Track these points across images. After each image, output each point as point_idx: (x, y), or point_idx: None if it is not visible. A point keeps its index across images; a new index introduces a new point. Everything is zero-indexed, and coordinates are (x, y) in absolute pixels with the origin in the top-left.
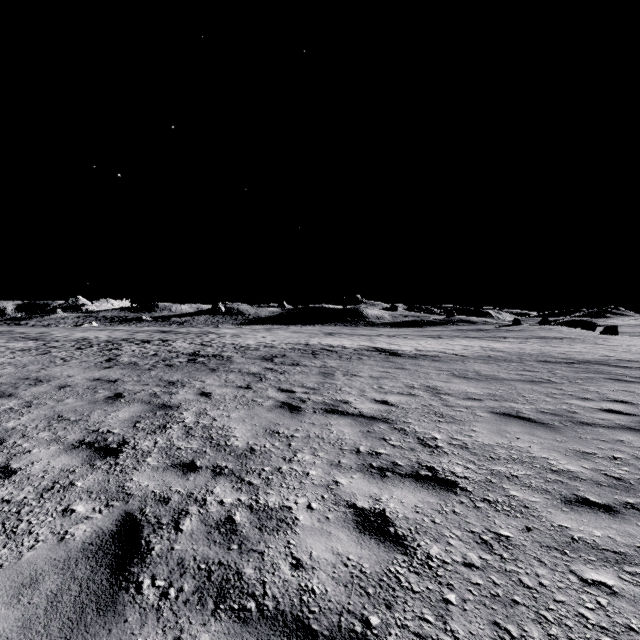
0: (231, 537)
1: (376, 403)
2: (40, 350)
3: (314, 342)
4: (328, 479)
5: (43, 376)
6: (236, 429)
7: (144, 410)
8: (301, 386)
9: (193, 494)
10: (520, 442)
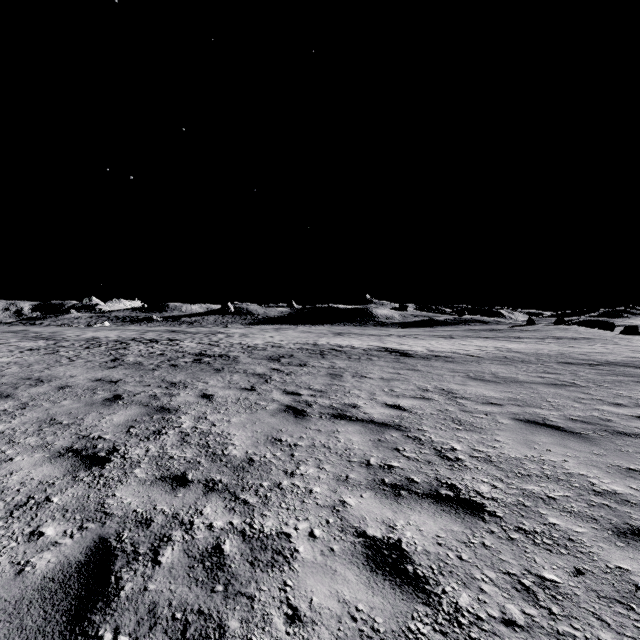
0: (217, 574)
1: (387, 407)
2: (49, 349)
3: (322, 342)
4: (334, 498)
5: (45, 376)
6: (235, 436)
7: (141, 413)
8: (307, 388)
9: (179, 515)
10: (552, 455)
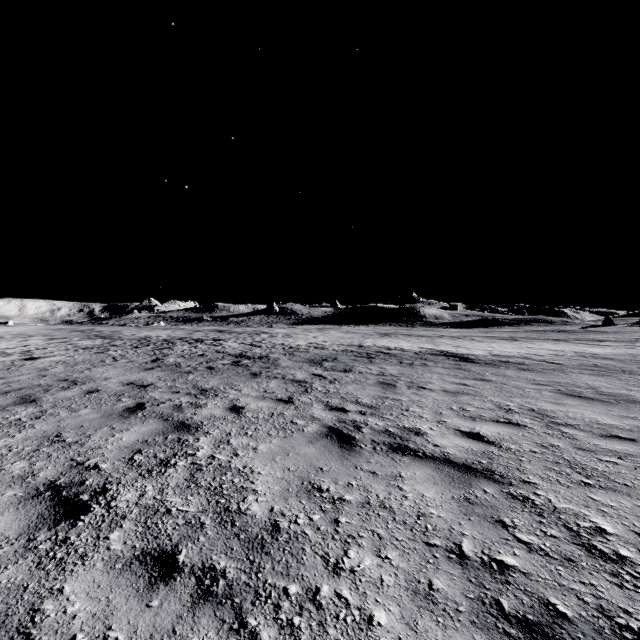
0: None
1: (464, 437)
2: (101, 348)
3: (368, 343)
4: None
5: (82, 377)
6: (260, 476)
7: (156, 431)
8: (355, 402)
9: None
10: None
